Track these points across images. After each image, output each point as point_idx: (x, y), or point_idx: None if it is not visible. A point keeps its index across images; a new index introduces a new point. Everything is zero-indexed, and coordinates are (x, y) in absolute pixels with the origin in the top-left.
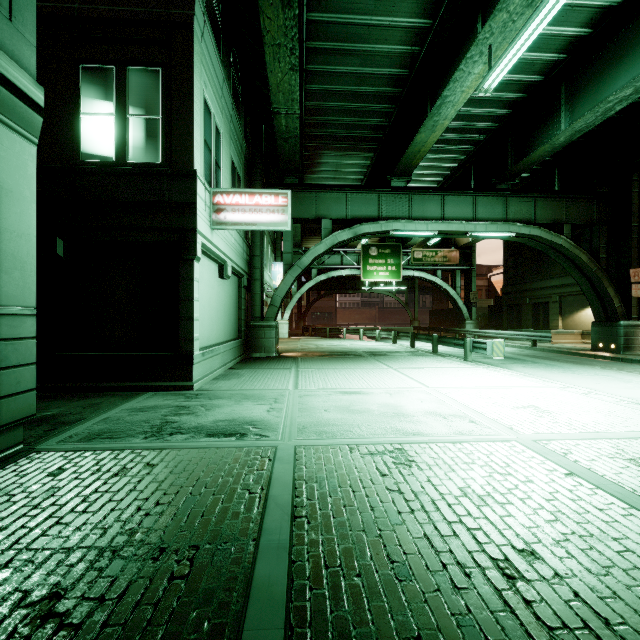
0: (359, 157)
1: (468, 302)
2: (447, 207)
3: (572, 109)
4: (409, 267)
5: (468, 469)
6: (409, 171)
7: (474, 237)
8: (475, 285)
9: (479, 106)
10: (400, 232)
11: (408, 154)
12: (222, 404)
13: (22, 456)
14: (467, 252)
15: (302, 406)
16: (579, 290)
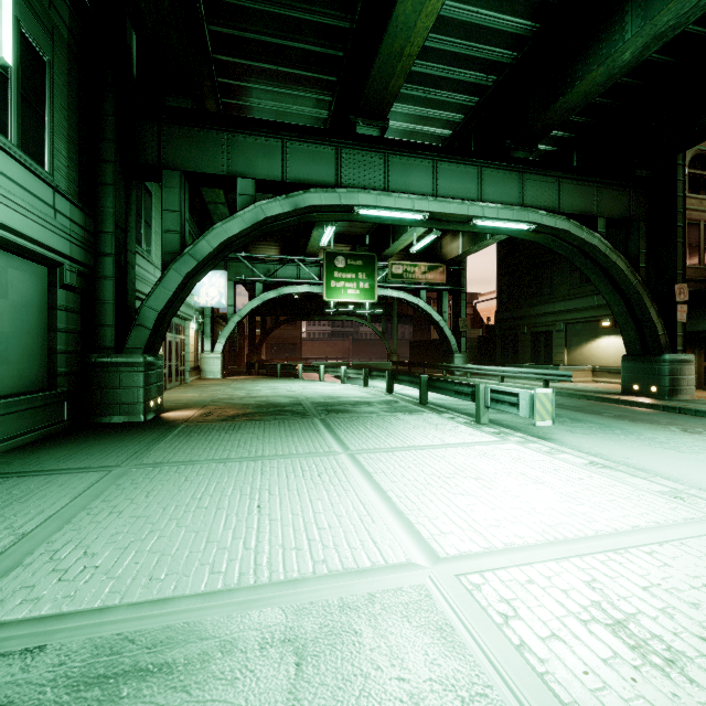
0: (310, 99)
1: (457, 331)
2: (441, 179)
3: (647, 1)
4: (386, 285)
5: None
6: (384, 107)
7: (478, 230)
8: (465, 310)
9: (494, 5)
10: (370, 210)
11: (382, 60)
12: None
13: None
14: (455, 269)
15: None
16: (590, 316)
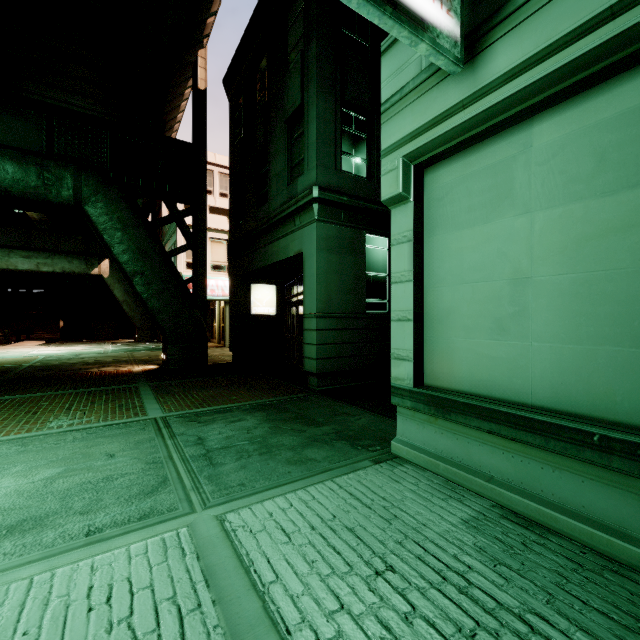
0: None
1: None
2: None
3: None
4: None
5: (9, 423)
6: None
7: None
8: None
9: None
10: None
11: None
12: (281, 437)
13: (309, 391)
14: None
15: (154, 457)
16: None
